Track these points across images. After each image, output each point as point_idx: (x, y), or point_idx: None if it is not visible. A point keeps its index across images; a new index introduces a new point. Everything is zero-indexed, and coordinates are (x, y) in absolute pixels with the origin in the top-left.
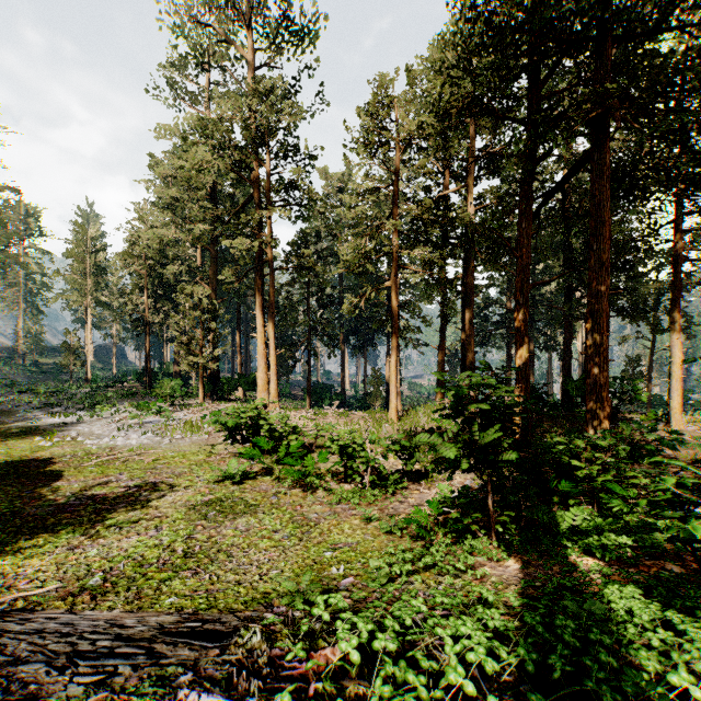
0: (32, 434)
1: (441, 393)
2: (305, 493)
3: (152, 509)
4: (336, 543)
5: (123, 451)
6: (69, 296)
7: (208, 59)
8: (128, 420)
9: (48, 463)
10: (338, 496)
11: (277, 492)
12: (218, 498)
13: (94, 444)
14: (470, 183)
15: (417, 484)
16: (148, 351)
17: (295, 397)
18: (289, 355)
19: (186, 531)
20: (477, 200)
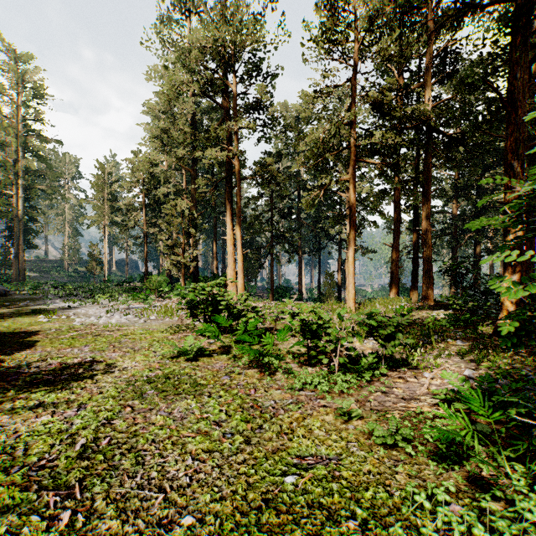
0: (40, 313)
1: (396, 288)
2: (261, 374)
3: (90, 383)
4: (302, 455)
5: (100, 328)
6: (92, 217)
7: (189, 12)
8: (120, 305)
9: (32, 335)
10: (301, 380)
11: (231, 371)
12: (163, 375)
13: (81, 321)
14: (427, 81)
15: (397, 371)
16: (145, 256)
17: (261, 296)
18: (255, 259)
19: (107, 414)
20: (432, 100)
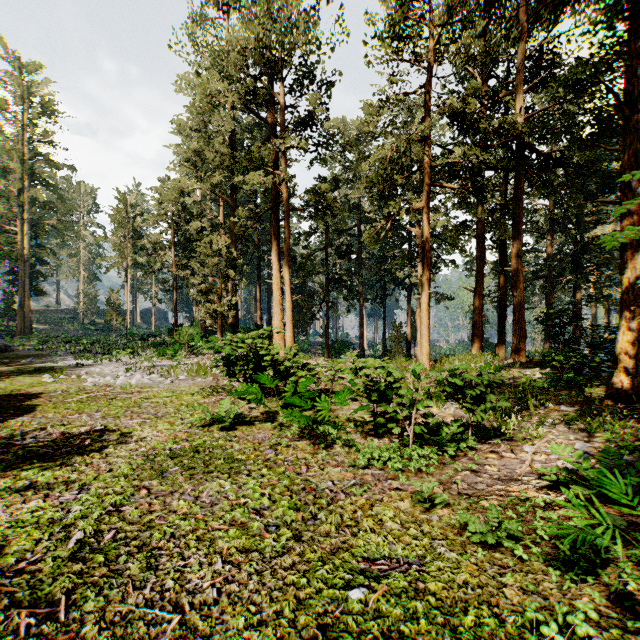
0: (45, 372)
1: (479, 342)
2: (315, 447)
3: (98, 458)
4: (372, 557)
5: (116, 389)
6: (111, 257)
7: (227, 9)
8: (143, 363)
9: (32, 398)
10: (367, 455)
11: (276, 443)
12: (191, 448)
13: (94, 381)
14: (518, 87)
15: (488, 444)
16: (175, 304)
17: (313, 353)
18: (307, 307)
19: (116, 498)
20: (524, 112)
